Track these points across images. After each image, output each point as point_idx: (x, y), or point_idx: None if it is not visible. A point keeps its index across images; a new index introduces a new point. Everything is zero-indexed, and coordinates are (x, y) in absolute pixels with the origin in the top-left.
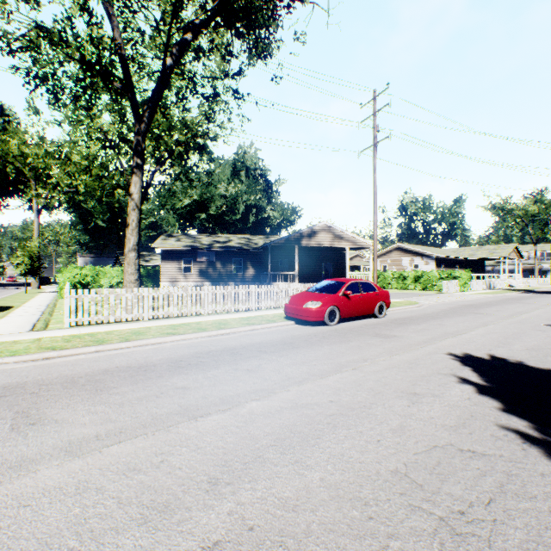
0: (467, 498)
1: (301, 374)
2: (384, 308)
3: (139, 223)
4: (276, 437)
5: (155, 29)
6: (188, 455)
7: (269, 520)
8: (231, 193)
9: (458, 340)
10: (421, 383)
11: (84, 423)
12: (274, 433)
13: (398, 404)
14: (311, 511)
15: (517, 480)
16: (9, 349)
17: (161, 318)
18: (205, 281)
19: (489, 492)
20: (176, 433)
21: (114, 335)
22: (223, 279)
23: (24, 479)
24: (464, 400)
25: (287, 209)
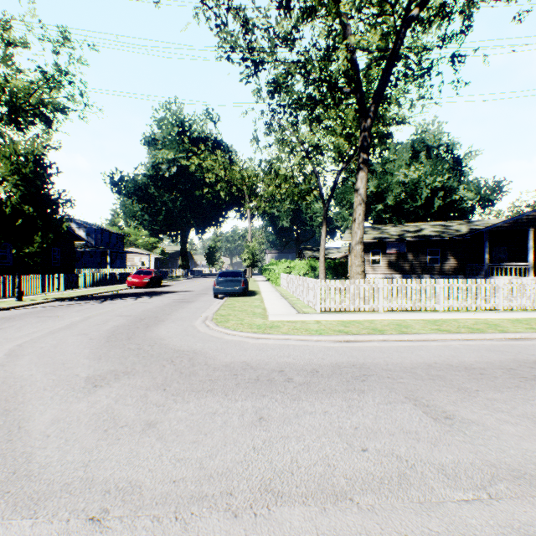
0: None
1: None
2: None
3: (363, 216)
4: None
5: (373, 24)
6: None
7: None
8: (409, 178)
9: None
10: None
11: (517, 434)
12: None
13: None
14: None
15: None
16: (308, 327)
17: (392, 310)
18: (394, 273)
19: None
20: None
21: (379, 325)
22: (415, 271)
23: None
24: None
25: (485, 186)
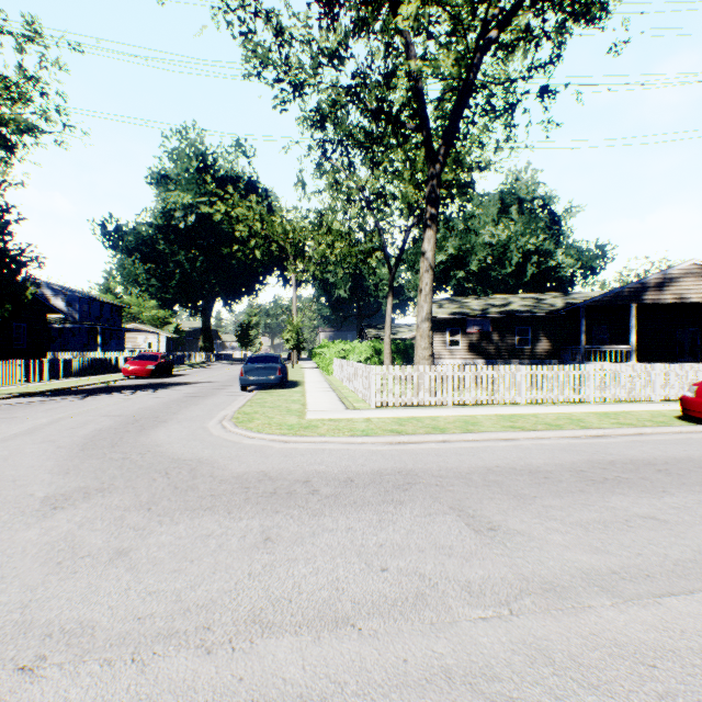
0: None
1: None
2: None
3: (431, 287)
4: None
5: (444, 45)
6: None
7: None
8: (497, 238)
9: None
10: None
11: (563, 544)
12: None
13: None
14: None
15: None
16: (354, 427)
17: (464, 404)
18: (476, 358)
19: None
20: None
21: (443, 422)
22: (501, 355)
23: (590, 616)
24: None
25: (587, 250)
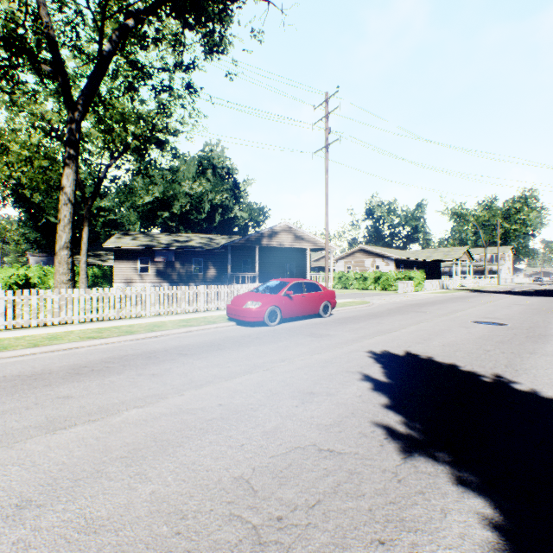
0: (295, 501)
1: (207, 377)
2: (329, 308)
3: (72, 219)
4: (133, 448)
5: (94, 12)
6: (15, 475)
7: (58, 546)
8: (196, 191)
9: (385, 338)
10: (324, 382)
11: None
12: (134, 443)
13: (287, 404)
14: (115, 532)
15: (357, 478)
16: None
17: (96, 321)
18: (163, 281)
19: (321, 494)
20: (18, 450)
21: (25, 340)
22: (183, 280)
23: None
24: (355, 398)
25: (255, 209)
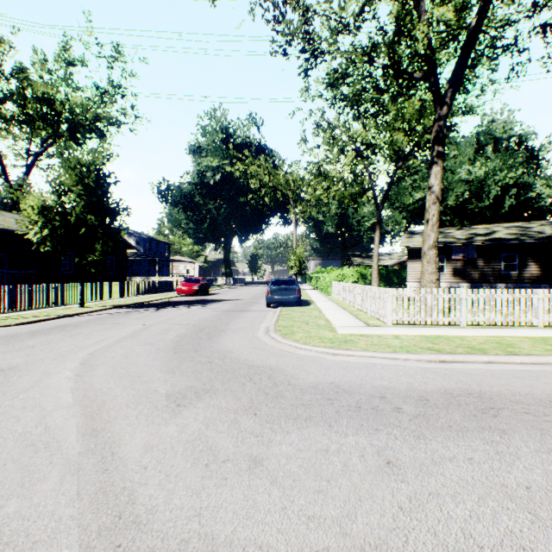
0: None
1: None
2: None
3: (438, 217)
4: None
5: None
6: None
7: None
8: (474, 175)
9: None
10: None
11: None
12: None
13: None
14: None
15: None
16: (389, 343)
17: (476, 324)
18: (460, 281)
19: None
20: None
21: (474, 342)
22: (486, 280)
23: None
24: None
25: None
